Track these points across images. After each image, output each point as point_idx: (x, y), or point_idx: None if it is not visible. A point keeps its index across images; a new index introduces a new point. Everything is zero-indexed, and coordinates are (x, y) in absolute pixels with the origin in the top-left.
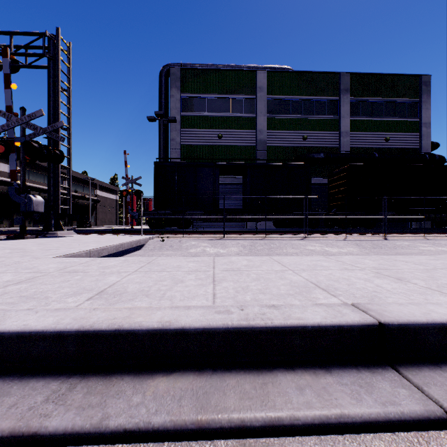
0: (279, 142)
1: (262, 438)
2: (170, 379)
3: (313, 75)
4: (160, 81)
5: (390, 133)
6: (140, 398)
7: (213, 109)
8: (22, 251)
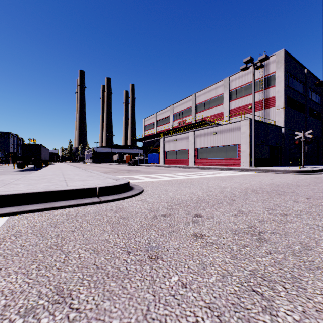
0: None
1: None
2: None
3: None
4: None
5: None
6: None
7: None
8: None
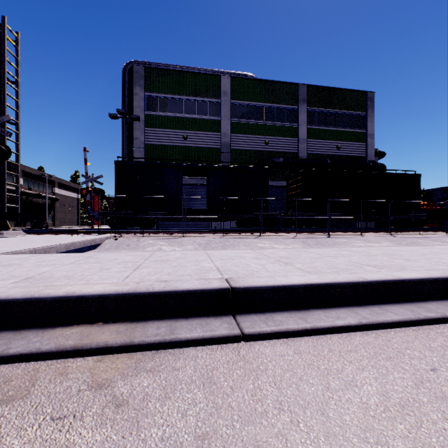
0: (243, 146)
1: (119, 354)
2: (67, 329)
3: (274, 84)
4: (123, 78)
5: (341, 142)
6: (39, 339)
7: (178, 110)
8: None
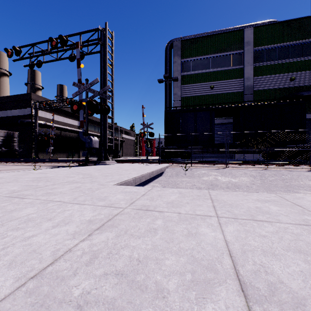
0: (265, 86)
1: None
2: None
3: (301, 20)
4: (166, 53)
5: None
6: None
7: (206, 67)
8: (89, 177)
